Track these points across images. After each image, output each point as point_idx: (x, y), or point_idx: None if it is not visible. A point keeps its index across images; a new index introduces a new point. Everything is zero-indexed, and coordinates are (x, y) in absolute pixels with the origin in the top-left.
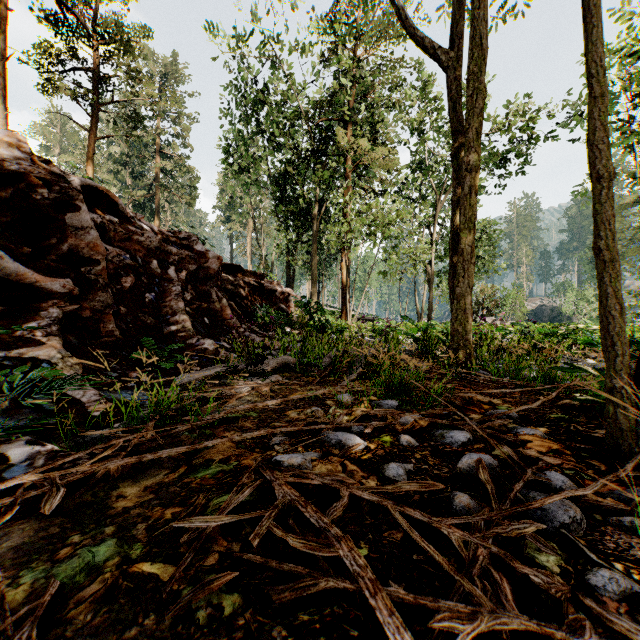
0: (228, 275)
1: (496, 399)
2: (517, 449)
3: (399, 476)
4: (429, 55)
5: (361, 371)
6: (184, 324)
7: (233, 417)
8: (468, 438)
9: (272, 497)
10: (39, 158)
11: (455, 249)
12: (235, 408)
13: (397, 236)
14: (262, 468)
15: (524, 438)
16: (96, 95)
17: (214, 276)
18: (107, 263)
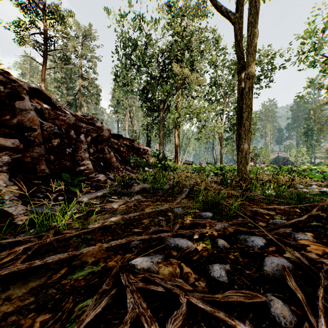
0: (115, 140)
1: (271, 211)
2: (300, 252)
3: (222, 277)
4: (224, 16)
5: (187, 193)
6: (88, 166)
7: (108, 224)
8: (264, 243)
9: (126, 299)
10: (2, 70)
11: (239, 123)
12: (109, 219)
13: (204, 120)
14: (121, 271)
15: (302, 242)
16: (46, 46)
17: (106, 140)
18: (43, 131)
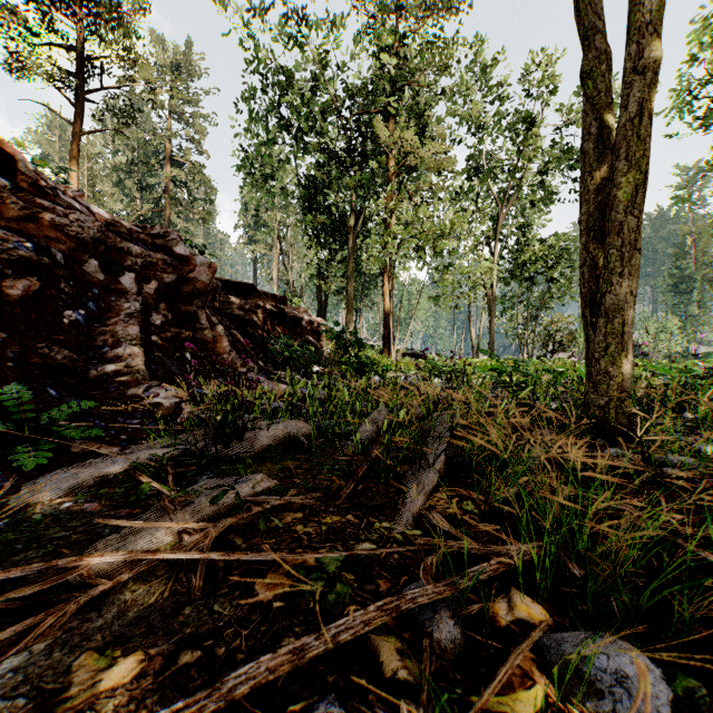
0: (236, 297)
1: None
2: None
3: None
4: None
5: (444, 462)
6: (130, 361)
7: None
8: None
9: None
10: None
11: (592, 230)
12: None
13: (453, 252)
14: None
15: None
16: (82, 79)
17: (204, 292)
18: None
